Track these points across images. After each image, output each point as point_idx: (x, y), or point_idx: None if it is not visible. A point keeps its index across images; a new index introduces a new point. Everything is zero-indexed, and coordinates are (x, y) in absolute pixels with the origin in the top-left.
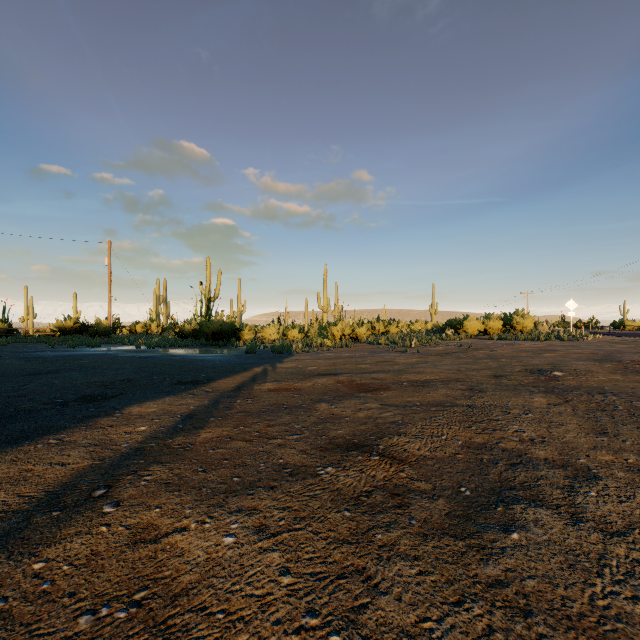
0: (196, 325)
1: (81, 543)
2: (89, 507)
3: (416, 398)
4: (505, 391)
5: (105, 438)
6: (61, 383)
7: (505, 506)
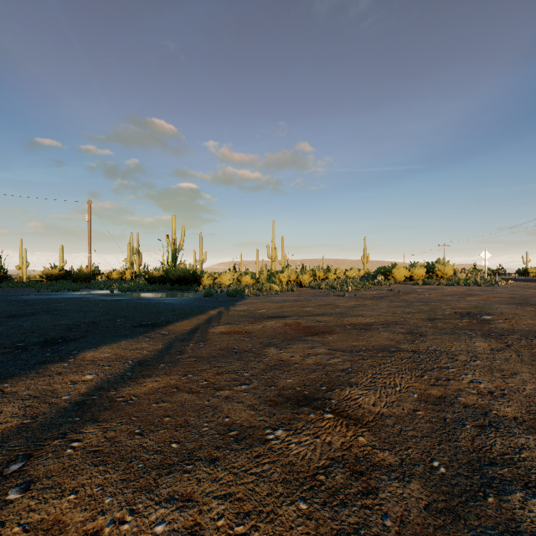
0: (163, 272)
1: None
2: None
3: (361, 342)
4: (444, 335)
5: (48, 388)
6: (29, 326)
7: (496, 495)
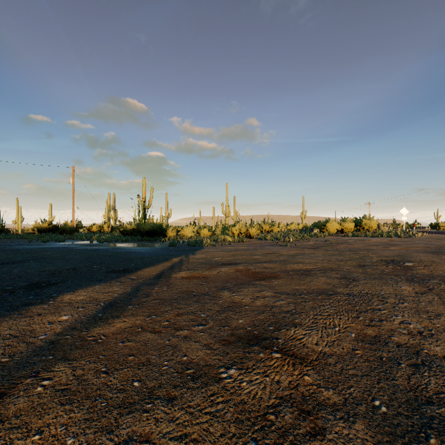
0: (135, 226)
1: None
2: None
3: (302, 286)
4: (374, 280)
5: (28, 328)
6: (18, 272)
7: (438, 436)
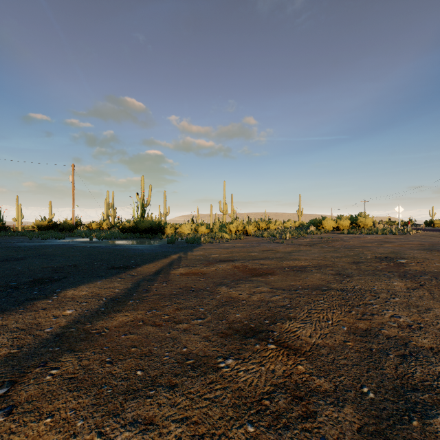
0: (133, 223)
1: None
2: None
3: (298, 282)
4: (367, 276)
5: (33, 322)
6: (21, 268)
7: (420, 419)
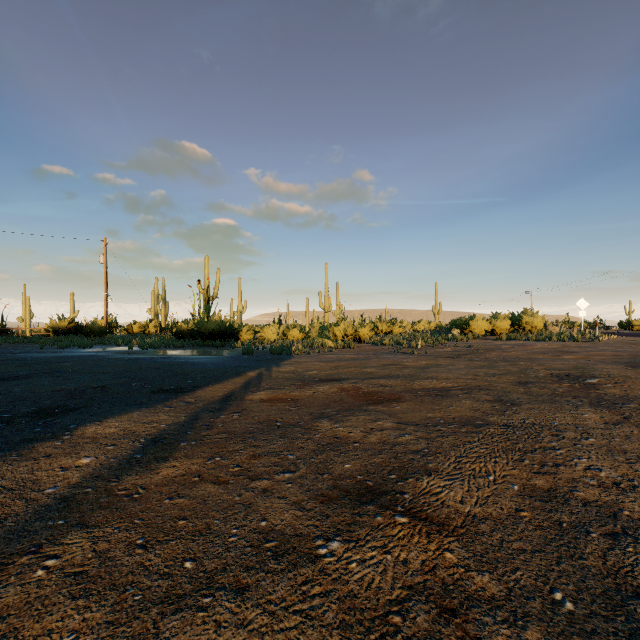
0: (193, 325)
1: None
2: None
3: (438, 413)
4: (543, 403)
5: (29, 477)
6: (21, 392)
7: None
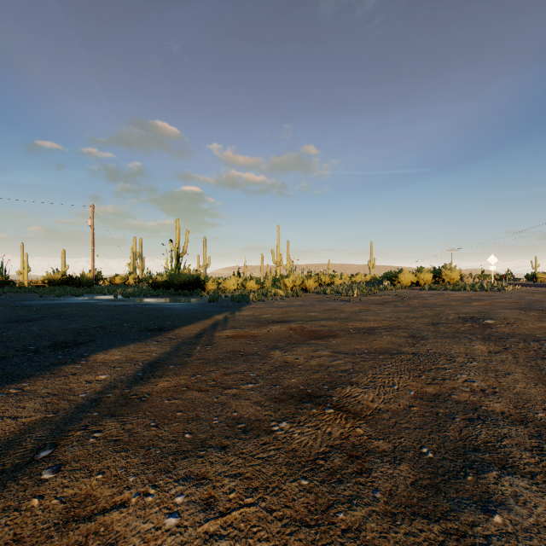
0: (167, 277)
1: (5, 523)
2: (28, 472)
3: (363, 345)
4: (445, 338)
5: (65, 387)
6: (38, 330)
7: (475, 474)
